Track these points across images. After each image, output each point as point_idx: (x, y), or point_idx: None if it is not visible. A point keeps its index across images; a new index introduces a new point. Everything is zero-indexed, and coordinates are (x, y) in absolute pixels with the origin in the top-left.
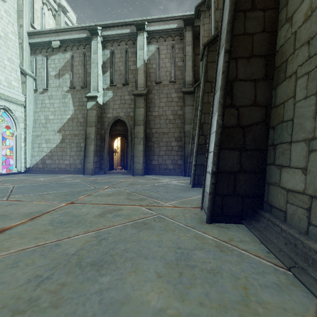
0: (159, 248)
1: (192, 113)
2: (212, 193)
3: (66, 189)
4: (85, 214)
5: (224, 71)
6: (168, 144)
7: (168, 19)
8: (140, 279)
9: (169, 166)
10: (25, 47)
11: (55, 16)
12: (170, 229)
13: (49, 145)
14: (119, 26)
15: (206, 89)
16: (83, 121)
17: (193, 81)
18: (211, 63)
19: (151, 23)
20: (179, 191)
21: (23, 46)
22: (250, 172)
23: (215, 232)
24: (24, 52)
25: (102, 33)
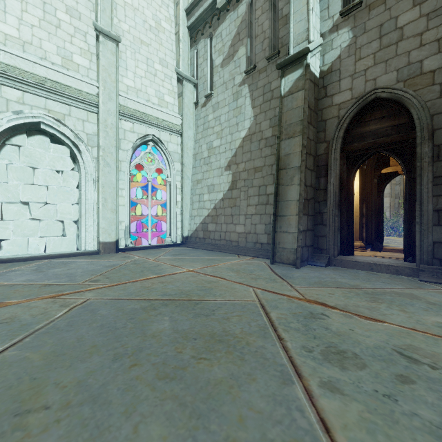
0: None
1: None
2: None
3: None
4: None
5: None
6: None
7: None
8: None
9: None
10: (182, 37)
11: None
12: None
13: (212, 197)
14: None
15: None
16: (271, 135)
17: None
18: None
19: None
20: None
21: (179, 36)
22: None
23: None
24: (180, 45)
25: None
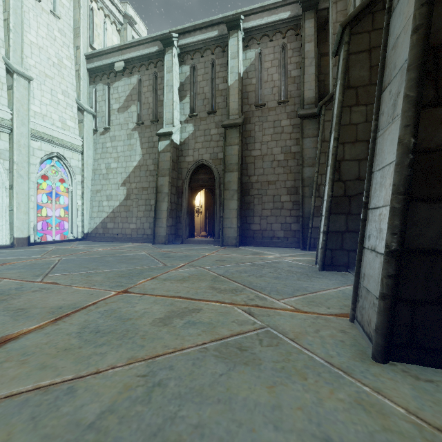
0: (276, 433)
1: (316, 148)
2: (388, 298)
3: (124, 266)
4: (140, 316)
5: (419, 26)
6: (276, 199)
7: (276, 6)
8: None
9: (278, 233)
10: (82, 75)
11: (120, 31)
12: (294, 370)
13: (111, 204)
14: (202, 28)
15: (346, 102)
16: (154, 169)
17: (317, 98)
18: (355, 54)
19: (250, 16)
20: (298, 277)
21: (80, 74)
22: None
23: (404, 391)
24: (81, 82)
25: (179, 43)
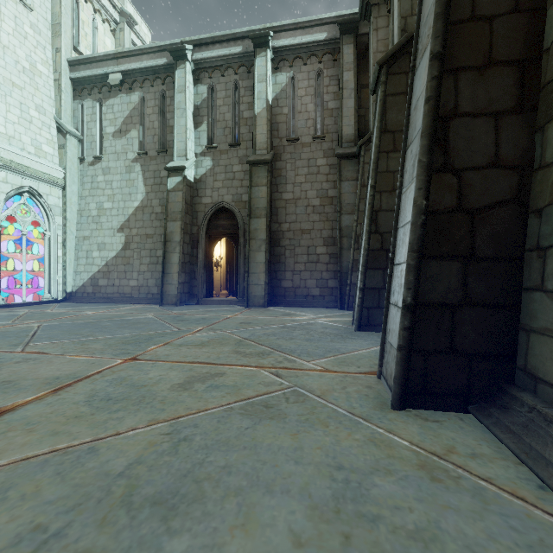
0: (296, 466)
1: (356, 193)
2: (404, 349)
3: (128, 332)
4: (156, 382)
5: (430, 97)
6: (311, 251)
7: (311, 24)
8: (256, 549)
9: (313, 291)
10: (64, 87)
11: (115, 31)
12: (318, 421)
13: (104, 254)
14: (222, 42)
15: (383, 147)
16: (161, 212)
17: (357, 136)
18: (393, 96)
19: (280, 33)
20: (332, 338)
21: (60, 85)
22: (486, 305)
23: (412, 430)
24: (62, 95)
25: (193, 56)
